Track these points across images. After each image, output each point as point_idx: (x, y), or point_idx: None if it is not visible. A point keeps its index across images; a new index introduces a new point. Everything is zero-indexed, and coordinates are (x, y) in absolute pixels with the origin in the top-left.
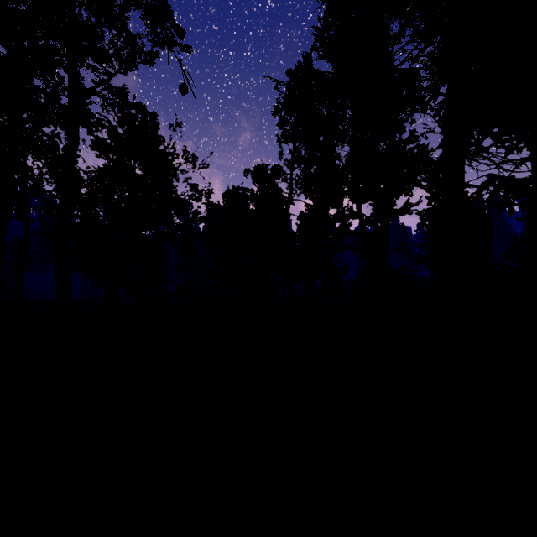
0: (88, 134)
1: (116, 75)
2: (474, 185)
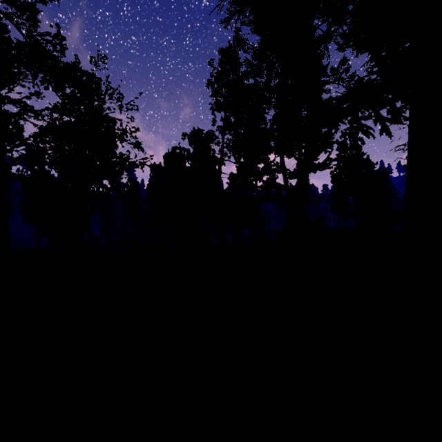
0: None
1: None
2: None
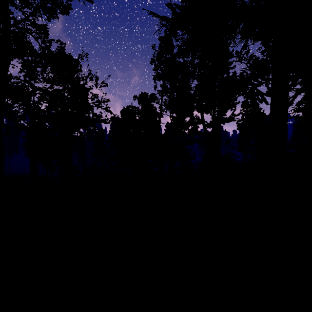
0: (20, 58)
1: (35, 11)
2: (295, 89)
